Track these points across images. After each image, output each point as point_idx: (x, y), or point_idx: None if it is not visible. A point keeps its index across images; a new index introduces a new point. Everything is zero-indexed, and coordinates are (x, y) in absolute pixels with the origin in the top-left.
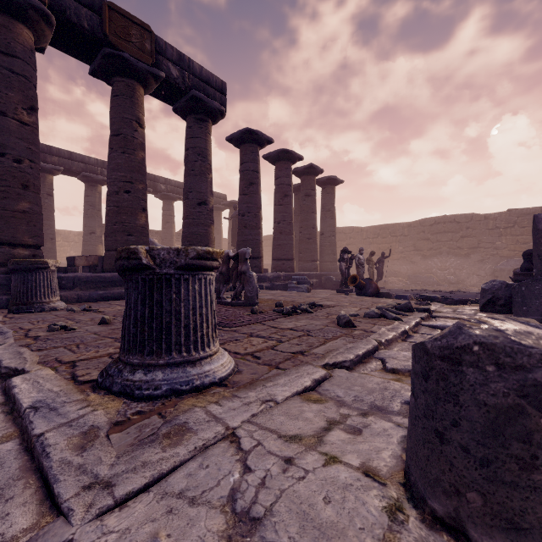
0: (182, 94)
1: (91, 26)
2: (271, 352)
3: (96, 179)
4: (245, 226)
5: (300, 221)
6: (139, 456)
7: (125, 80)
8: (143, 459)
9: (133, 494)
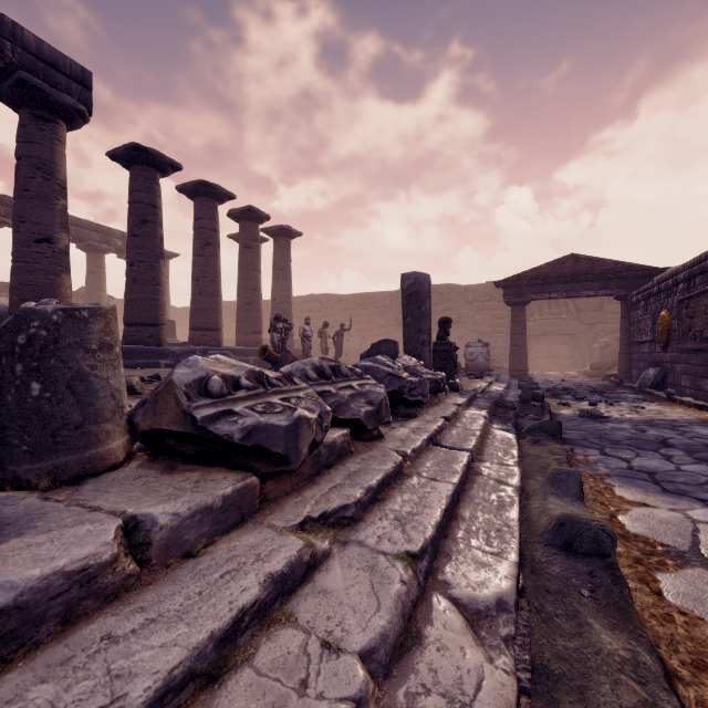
0: (3, 73)
1: None
2: None
3: None
4: (134, 280)
5: (238, 280)
6: None
7: None
8: None
9: None
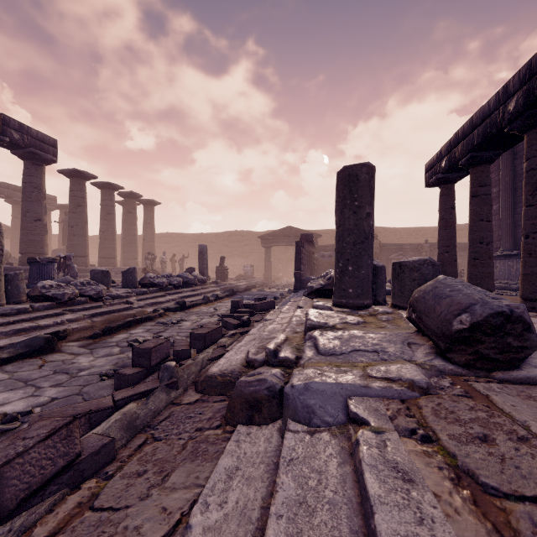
0: (22, 148)
1: None
2: None
3: None
4: (74, 235)
5: (124, 230)
6: None
7: None
8: None
9: None
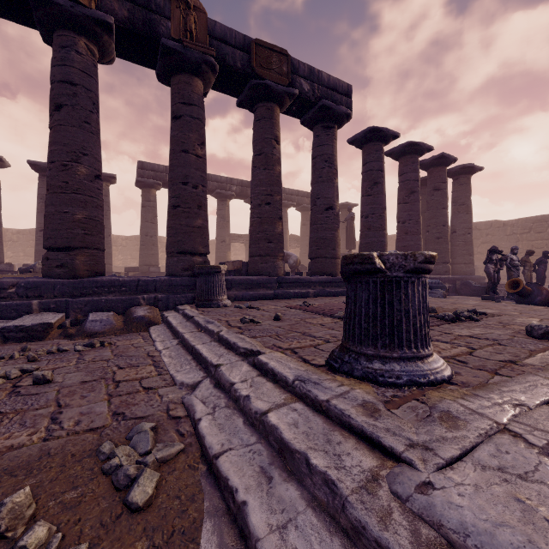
0: (311, 106)
1: (242, 65)
2: (473, 358)
3: (226, 194)
4: (368, 228)
5: (426, 219)
6: (432, 430)
7: (266, 104)
8: (438, 434)
9: (454, 460)
